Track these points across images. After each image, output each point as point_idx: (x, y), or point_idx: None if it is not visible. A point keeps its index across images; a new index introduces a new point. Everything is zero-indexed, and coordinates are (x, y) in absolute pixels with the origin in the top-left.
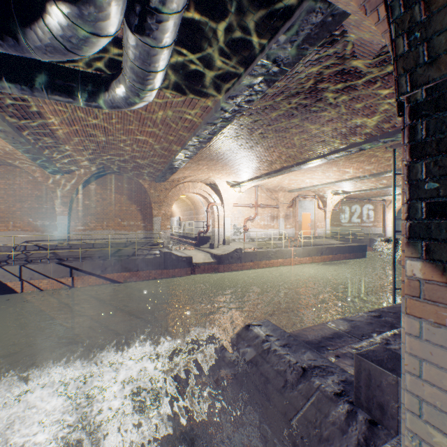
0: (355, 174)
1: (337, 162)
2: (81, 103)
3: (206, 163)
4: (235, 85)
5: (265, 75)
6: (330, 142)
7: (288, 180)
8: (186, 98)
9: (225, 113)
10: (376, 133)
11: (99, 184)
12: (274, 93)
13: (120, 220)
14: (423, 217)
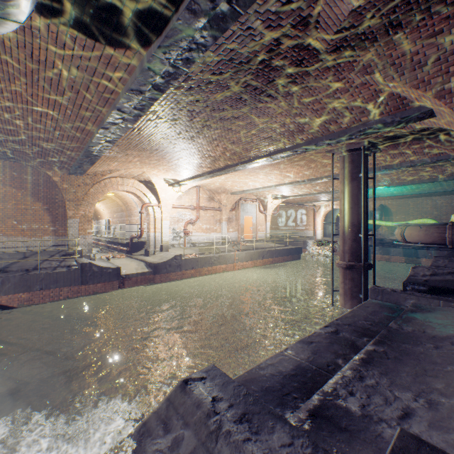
0: (296, 178)
1: (280, 164)
2: None
3: (137, 153)
4: (167, 27)
5: (211, 16)
6: (277, 139)
7: (231, 181)
8: (94, 43)
9: (155, 76)
10: (323, 133)
11: None
12: (221, 59)
13: (16, 222)
14: None
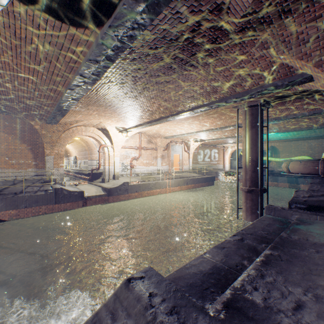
0: (211, 126)
1: (200, 116)
2: None
3: (96, 108)
4: (115, 11)
5: (148, 2)
6: (197, 97)
7: (164, 129)
8: (61, 24)
9: (107, 49)
10: (231, 93)
11: None
12: (157, 36)
13: (7, 158)
14: None
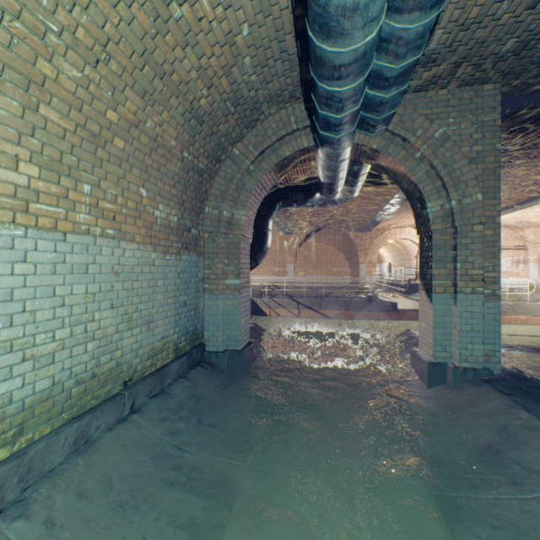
0: None
1: None
2: (317, 207)
3: (407, 213)
4: None
5: None
6: None
7: (532, 214)
8: (377, 188)
9: None
10: None
11: (314, 237)
12: None
13: (330, 267)
14: (419, 268)
